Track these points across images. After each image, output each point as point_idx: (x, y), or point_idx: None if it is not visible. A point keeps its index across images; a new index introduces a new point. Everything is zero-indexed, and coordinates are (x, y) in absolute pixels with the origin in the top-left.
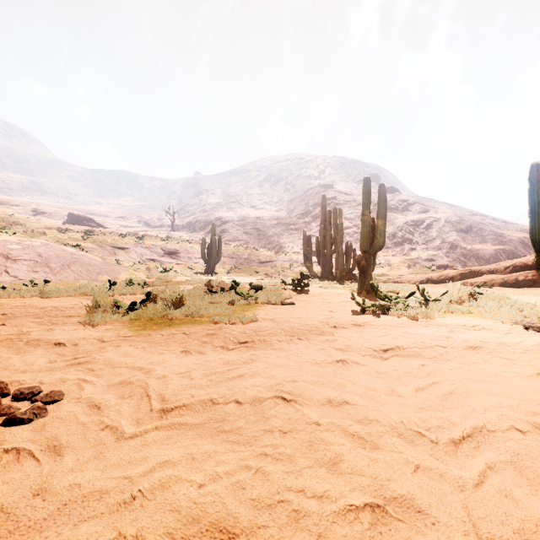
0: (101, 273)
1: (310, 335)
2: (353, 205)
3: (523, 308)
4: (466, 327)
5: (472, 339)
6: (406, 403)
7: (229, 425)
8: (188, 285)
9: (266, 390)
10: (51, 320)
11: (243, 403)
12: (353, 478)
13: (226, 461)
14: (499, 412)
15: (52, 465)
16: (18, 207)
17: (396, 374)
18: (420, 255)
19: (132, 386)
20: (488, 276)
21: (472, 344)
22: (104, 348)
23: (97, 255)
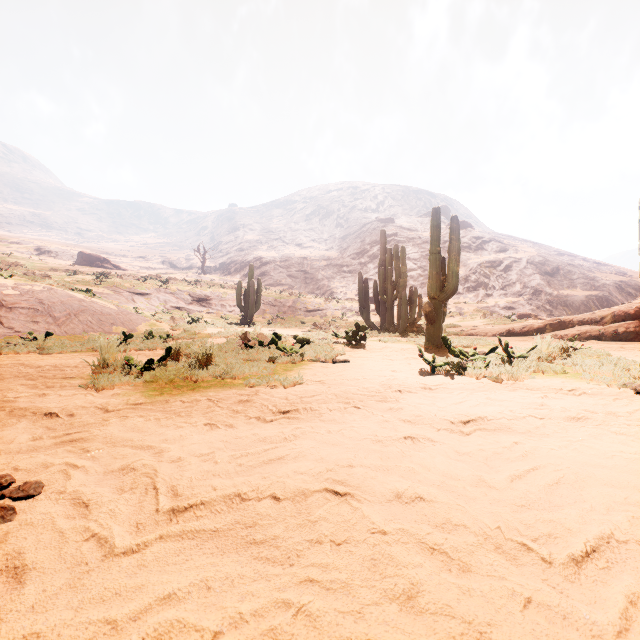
0: (116, 324)
1: (368, 402)
2: (417, 243)
3: (629, 367)
4: (563, 392)
5: (572, 407)
6: (500, 499)
7: (262, 533)
8: (220, 338)
9: (313, 479)
10: (47, 382)
11: (282, 499)
12: (439, 623)
13: (255, 594)
14: (629, 513)
15: (6, 600)
16: (18, 246)
17: (482, 455)
18: (497, 302)
19: (136, 473)
20: (581, 327)
21: (574, 414)
22: (106, 420)
23: (111, 302)
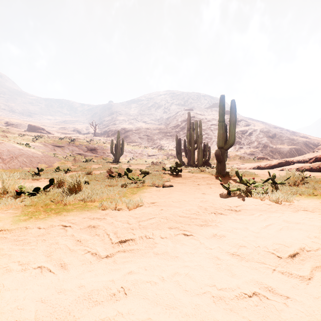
0: (40, 162)
1: (193, 226)
2: (205, 121)
3: None
4: None
5: None
6: None
7: None
8: (98, 171)
9: None
10: None
11: None
12: None
13: None
14: None
15: None
16: None
17: None
18: (246, 151)
19: None
20: (298, 164)
21: None
22: None
23: (40, 150)
